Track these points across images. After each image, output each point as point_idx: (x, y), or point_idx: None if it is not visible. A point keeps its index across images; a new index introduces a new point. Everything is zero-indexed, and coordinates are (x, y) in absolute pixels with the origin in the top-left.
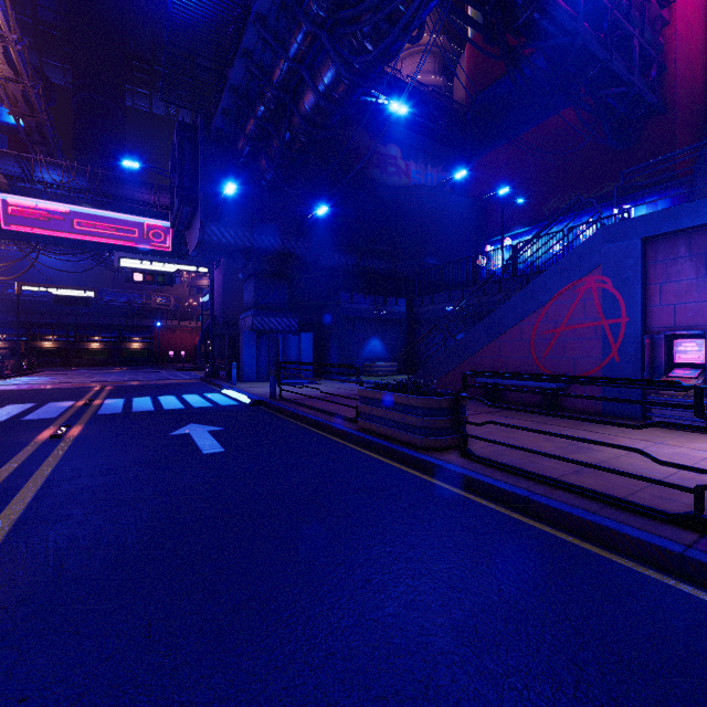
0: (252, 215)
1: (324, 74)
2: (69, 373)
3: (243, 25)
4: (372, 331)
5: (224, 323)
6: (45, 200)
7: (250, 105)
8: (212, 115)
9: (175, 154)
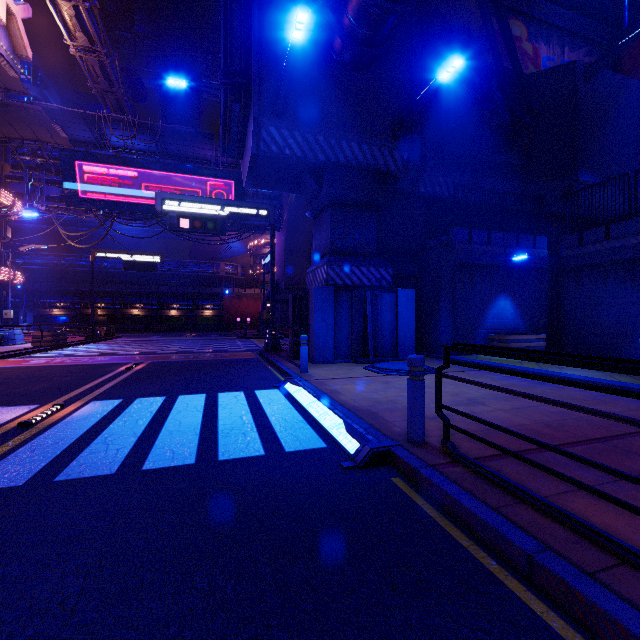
0: (328, 109)
1: None
2: (136, 340)
3: None
4: (499, 287)
5: (286, 287)
6: (116, 165)
7: None
8: None
9: None
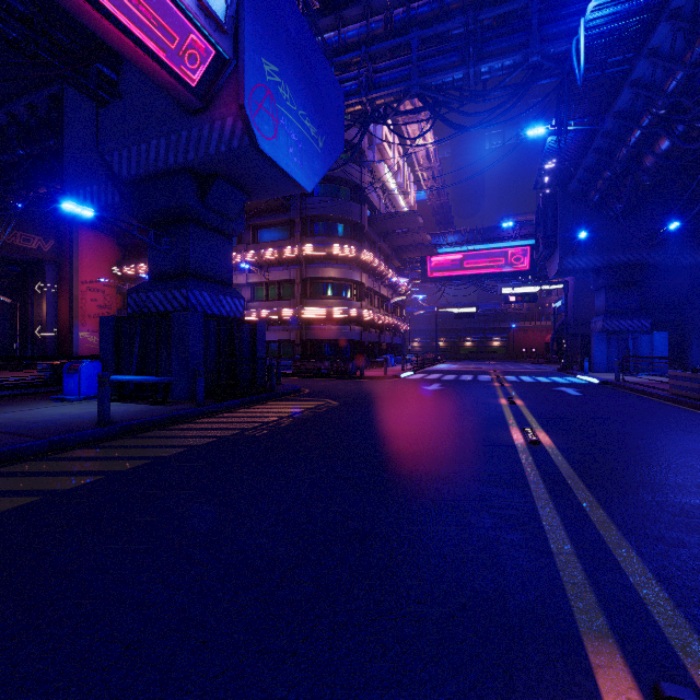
0: (602, 242)
1: (661, 146)
2: (462, 363)
3: (593, 138)
4: None
5: (575, 323)
6: (449, 254)
7: (599, 170)
8: (568, 184)
9: (538, 211)
